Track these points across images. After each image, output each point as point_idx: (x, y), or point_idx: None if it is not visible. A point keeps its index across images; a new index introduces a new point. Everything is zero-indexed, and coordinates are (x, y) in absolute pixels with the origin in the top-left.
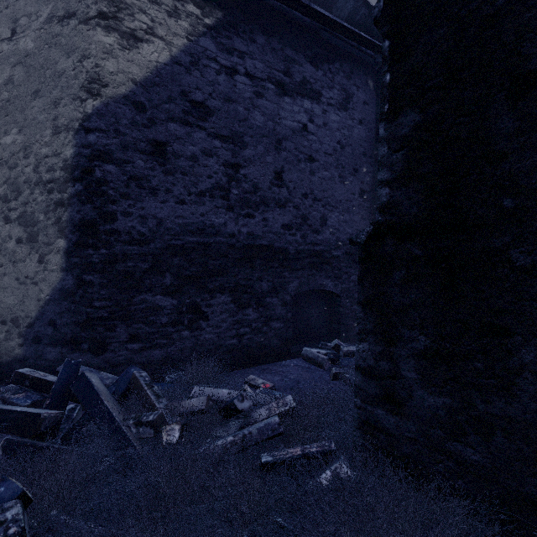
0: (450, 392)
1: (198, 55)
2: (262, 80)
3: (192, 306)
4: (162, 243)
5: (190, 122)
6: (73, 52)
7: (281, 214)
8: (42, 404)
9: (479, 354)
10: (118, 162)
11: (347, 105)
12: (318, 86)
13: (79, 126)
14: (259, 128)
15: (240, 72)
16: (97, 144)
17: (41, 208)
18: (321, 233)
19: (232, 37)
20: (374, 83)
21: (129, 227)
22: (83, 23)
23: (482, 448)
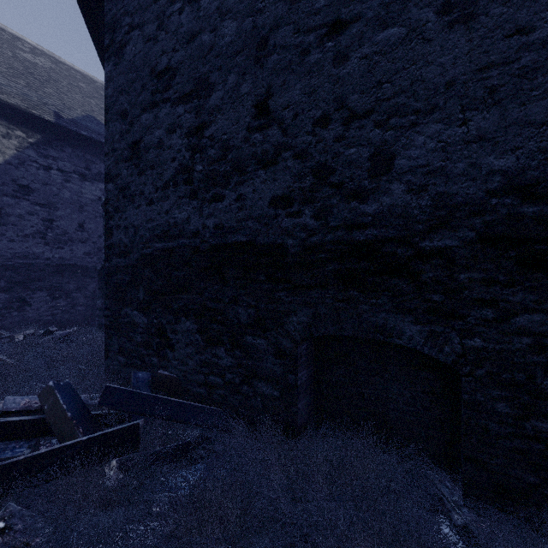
0: None
1: (24, 159)
2: (69, 173)
3: (20, 298)
4: None
5: (19, 196)
6: None
7: (83, 247)
8: None
9: None
10: None
11: None
12: None
13: None
14: (68, 199)
15: (54, 168)
16: None
17: None
18: None
19: (48, 149)
20: None
21: None
22: None
23: None
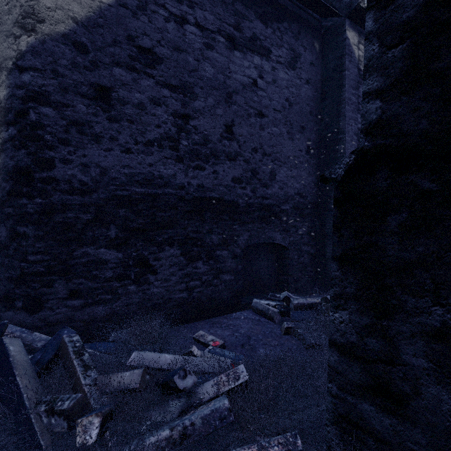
0: None
1: (145, 0)
2: (212, 32)
3: (139, 260)
4: (106, 193)
5: (137, 68)
6: None
7: (231, 167)
8: None
9: None
10: (56, 105)
11: (295, 64)
12: (267, 44)
13: (12, 65)
14: (209, 80)
15: (190, 22)
16: (32, 84)
17: None
18: (270, 187)
19: None
20: (320, 45)
21: (69, 176)
22: None
23: None
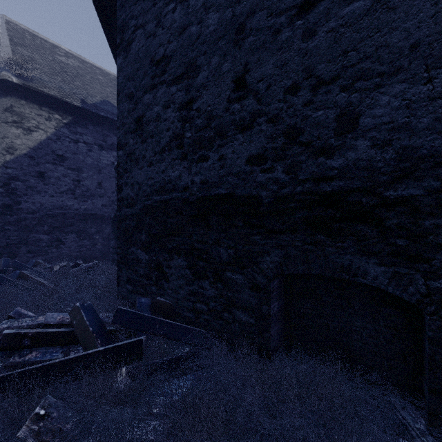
0: None
1: (60, 136)
2: (91, 144)
3: (57, 239)
4: (43, 213)
5: (56, 163)
6: None
7: (101, 200)
8: None
9: None
10: (22, 181)
11: None
12: None
13: (2, 165)
14: (90, 164)
15: (81, 141)
16: (12, 174)
17: None
18: None
19: (76, 127)
20: None
21: (27, 207)
22: (4, 123)
23: None
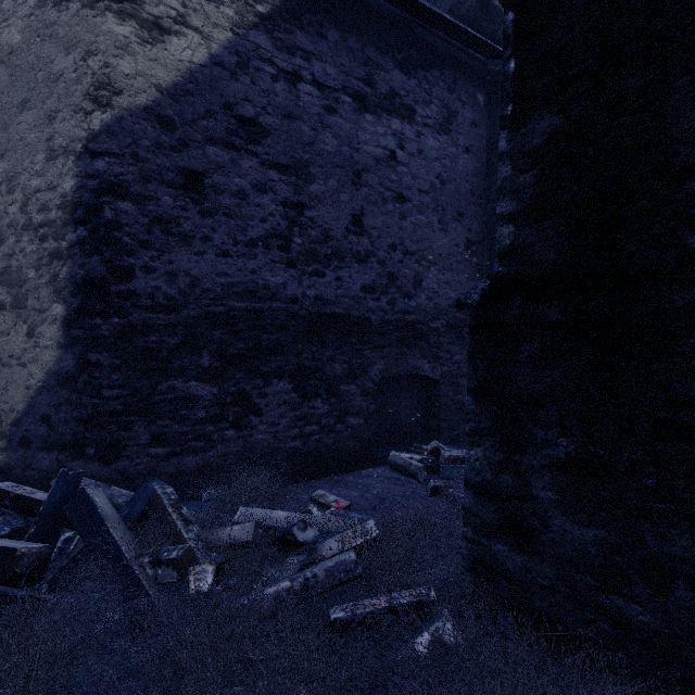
0: (605, 521)
1: (247, 55)
2: (334, 91)
3: (239, 396)
4: (197, 310)
5: (237, 145)
6: (74, 47)
7: (361, 272)
8: (26, 532)
9: (650, 466)
10: (137, 198)
11: (450, 126)
12: (410, 101)
13: (82, 148)
14: (331, 156)
15: (305, 79)
16: (107, 173)
17: (31, 261)
18: (415, 298)
19: (293, 31)
20: (485, 98)
21: (152, 288)
22: (88, 6)
23: (655, 605)
